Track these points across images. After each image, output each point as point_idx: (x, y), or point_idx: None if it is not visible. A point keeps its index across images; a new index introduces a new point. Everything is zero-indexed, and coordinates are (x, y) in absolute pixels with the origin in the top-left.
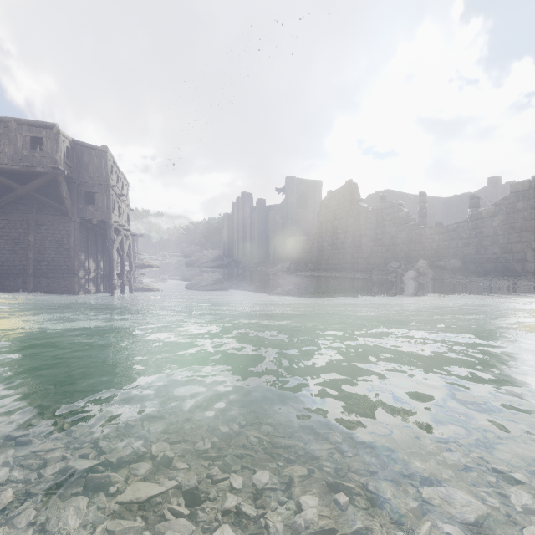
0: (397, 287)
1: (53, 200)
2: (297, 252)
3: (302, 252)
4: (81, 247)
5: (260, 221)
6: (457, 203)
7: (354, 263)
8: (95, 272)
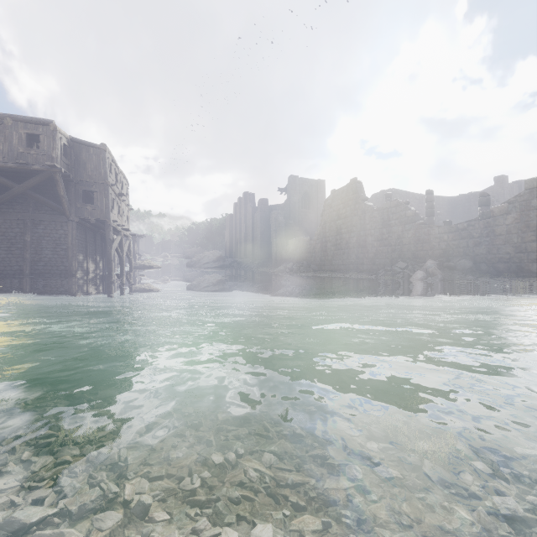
0: (405, 288)
1: (50, 199)
2: (300, 252)
3: (305, 253)
4: (79, 247)
5: (262, 221)
6: (464, 202)
7: (359, 264)
8: (94, 272)
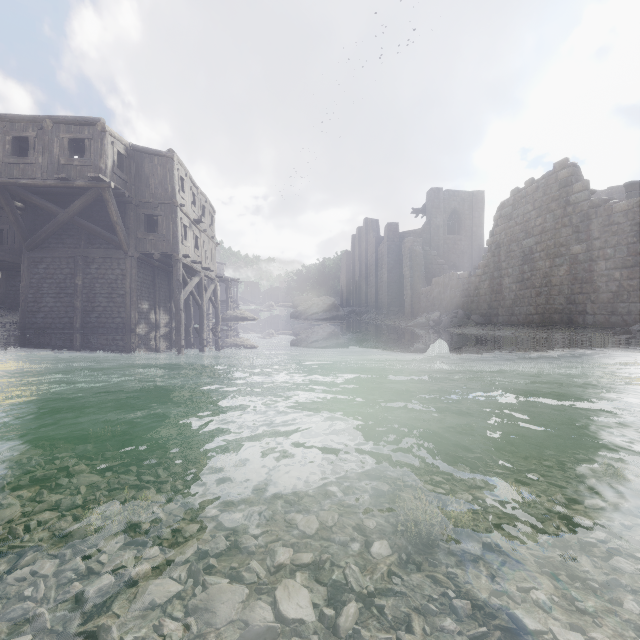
0: None
1: (105, 228)
2: (450, 295)
3: (459, 296)
4: (142, 292)
5: (390, 254)
6: None
7: (575, 313)
8: (168, 326)
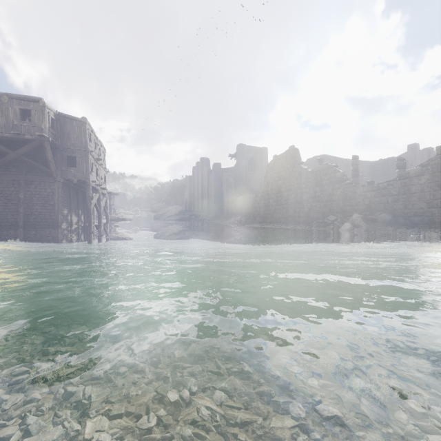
0: (335, 237)
1: (40, 163)
2: (247, 207)
3: (251, 208)
4: (64, 203)
5: (216, 181)
6: (383, 166)
7: (296, 217)
8: (77, 224)
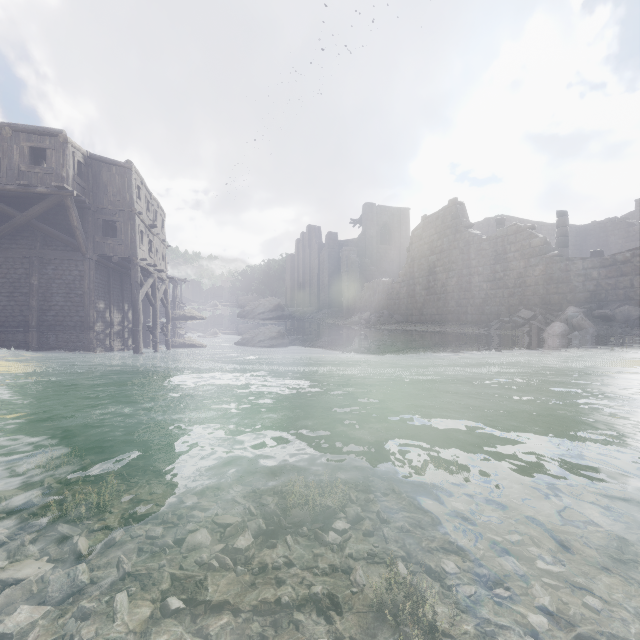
0: (539, 347)
1: (62, 231)
2: (379, 298)
3: (385, 299)
4: (99, 292)
5: (330, 260)
6: (597, 232)
7: (461, 313)
8: (121, 324)
